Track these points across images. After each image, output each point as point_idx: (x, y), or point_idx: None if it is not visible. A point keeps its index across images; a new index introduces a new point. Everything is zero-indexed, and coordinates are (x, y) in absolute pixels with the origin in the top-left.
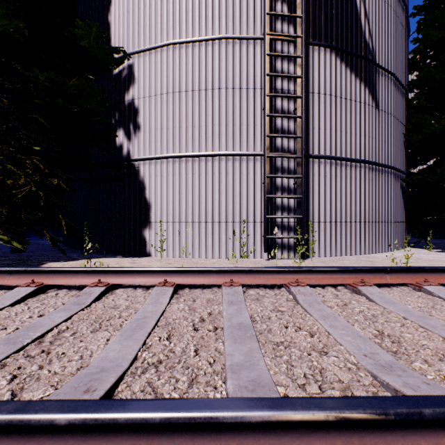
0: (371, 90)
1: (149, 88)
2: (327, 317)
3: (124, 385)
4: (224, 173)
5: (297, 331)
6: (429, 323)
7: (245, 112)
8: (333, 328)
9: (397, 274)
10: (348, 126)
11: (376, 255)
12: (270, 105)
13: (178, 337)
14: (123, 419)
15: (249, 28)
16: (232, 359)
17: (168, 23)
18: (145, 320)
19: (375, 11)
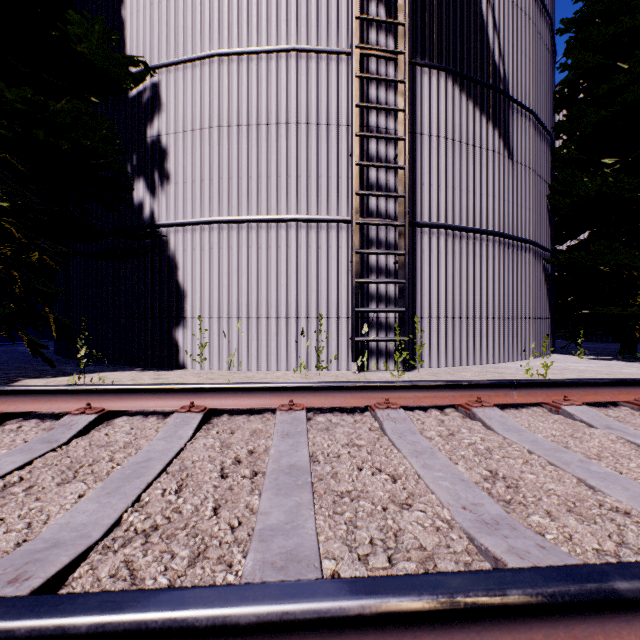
0: (503, 133)
1: (183, 119)
2: (421, 453)
3: (84, 568)
4: (294, 247)
5: (376, 474)
6: (562, 458)
7: (325, 159)
8: (426, 469)
9: (527, 390)
10: (471, 182)
11: (509, 364)
12: (361, 149)
13: (193, 489)
14: (24, 630)
15: (330, 37)
16: (266, 520)
17: (212, 25)
18: (148, 464)
19: (507, 22)
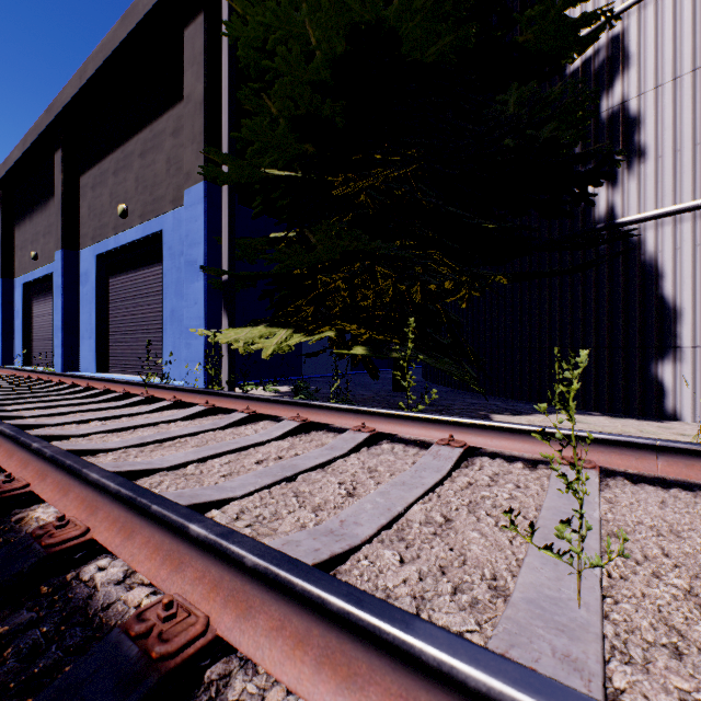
0: None
1: (671, 62)
2: None
3: None
4: None
5: None
6: None
7: None
8: None
9: None
10: None
11: None
12: None
13: None
14: None
15: None
16: None
17: None
18: None
19: None
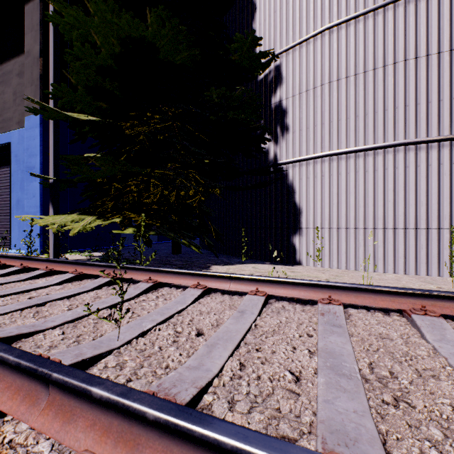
0: None
1: (298, 85)
2: None
3: None
4: (401, 167)
5: None
6: None
7: (435, 85)
8: None
9: None
10: None
11: None
12: None
13: None
14: None
15: None
16: None
17: (323, 7)
18: None
19: None
